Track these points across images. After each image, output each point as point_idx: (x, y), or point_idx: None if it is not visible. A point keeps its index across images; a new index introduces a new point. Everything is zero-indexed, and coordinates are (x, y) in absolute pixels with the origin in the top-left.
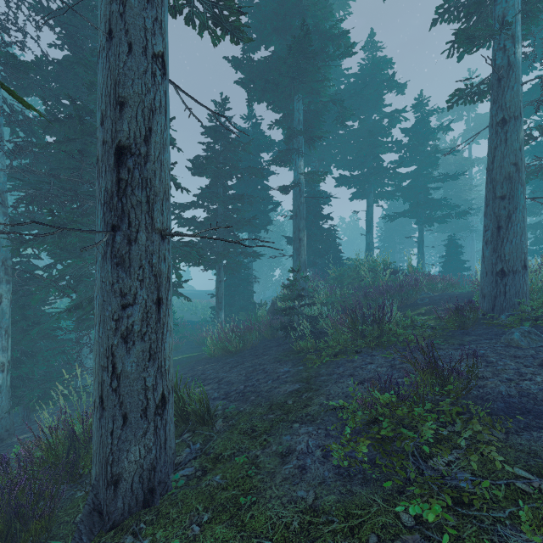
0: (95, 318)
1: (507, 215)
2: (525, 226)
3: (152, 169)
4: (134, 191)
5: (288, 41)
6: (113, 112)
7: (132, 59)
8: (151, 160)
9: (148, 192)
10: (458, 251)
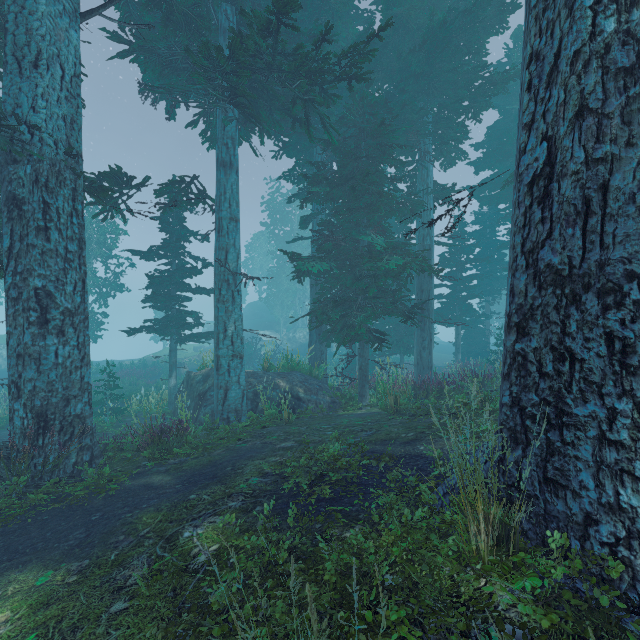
0: (415, 343)
1: None
2: None
3: (429, 306)
4: (425, 312)
5: (510, 162)
6: (420, 293)
7: (425, 279)
8: (429, 303)
9: (428, 312)
10: None
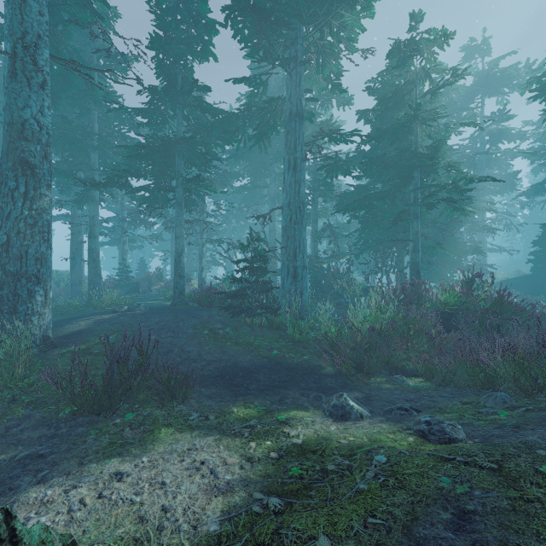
0: None
1: (73, 266)
2: (81, 269)
3: None
4: None
5: None
6: None
7: None
8: None
9: None
10: (145, 267)
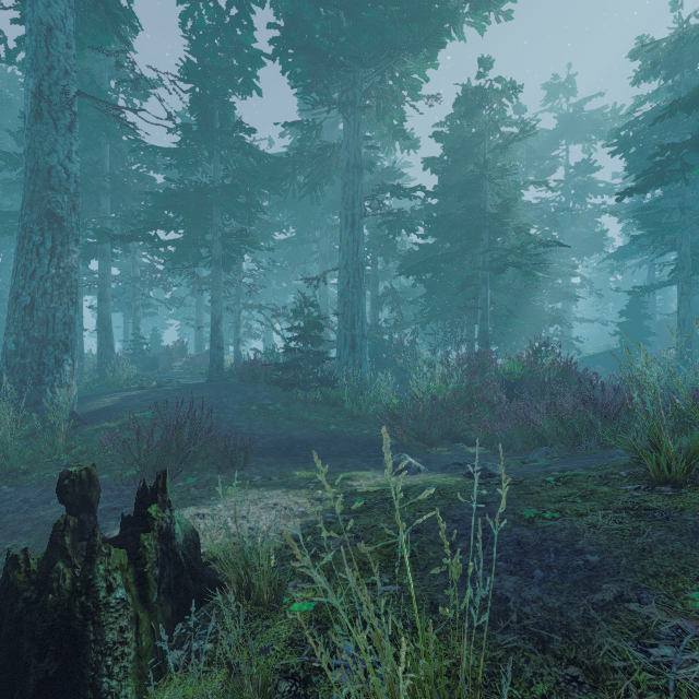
0: None
1: None
2: (82, 341)
3: None
4: None
5: None
6: None
7: None
8: None
9: None
10: (159, 340)
